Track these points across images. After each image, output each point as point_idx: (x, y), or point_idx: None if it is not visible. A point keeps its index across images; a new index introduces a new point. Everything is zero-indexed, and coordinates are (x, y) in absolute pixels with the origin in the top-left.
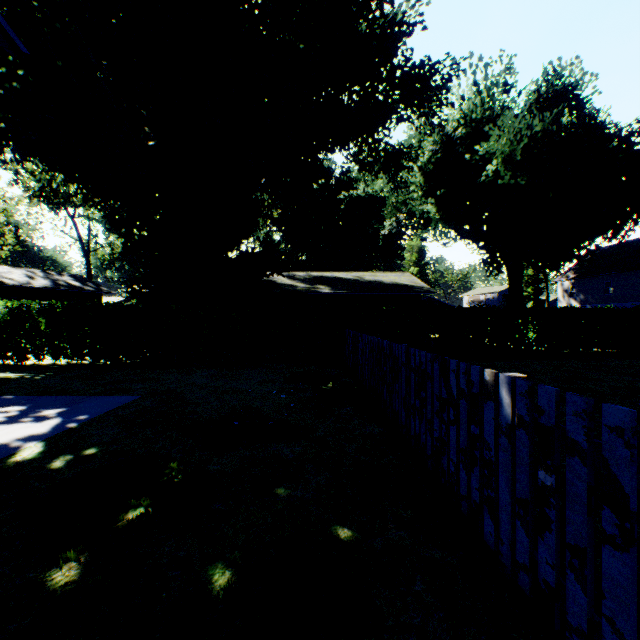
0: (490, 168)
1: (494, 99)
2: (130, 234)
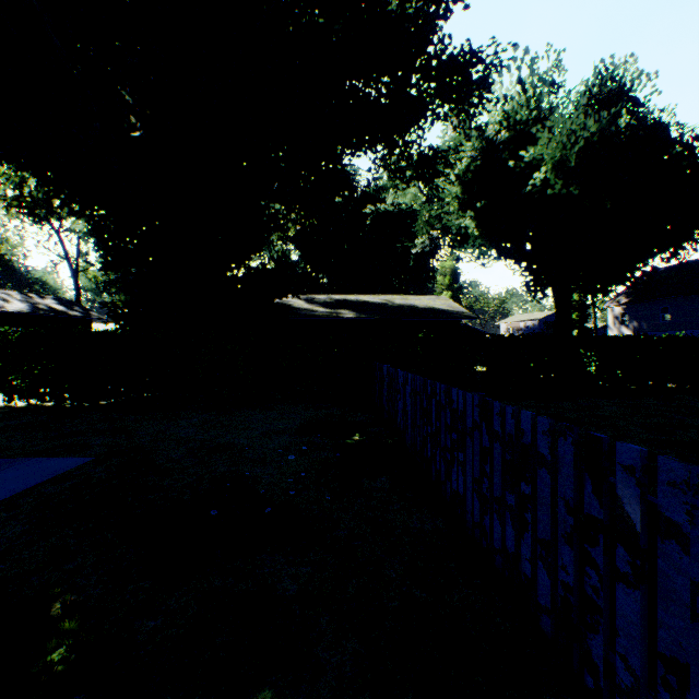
0: (538, 176)
1: (542, 98)
2: (111, 245)
